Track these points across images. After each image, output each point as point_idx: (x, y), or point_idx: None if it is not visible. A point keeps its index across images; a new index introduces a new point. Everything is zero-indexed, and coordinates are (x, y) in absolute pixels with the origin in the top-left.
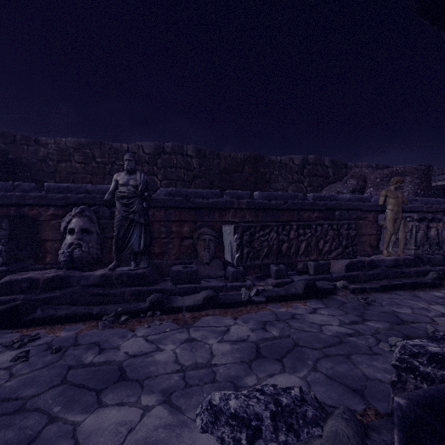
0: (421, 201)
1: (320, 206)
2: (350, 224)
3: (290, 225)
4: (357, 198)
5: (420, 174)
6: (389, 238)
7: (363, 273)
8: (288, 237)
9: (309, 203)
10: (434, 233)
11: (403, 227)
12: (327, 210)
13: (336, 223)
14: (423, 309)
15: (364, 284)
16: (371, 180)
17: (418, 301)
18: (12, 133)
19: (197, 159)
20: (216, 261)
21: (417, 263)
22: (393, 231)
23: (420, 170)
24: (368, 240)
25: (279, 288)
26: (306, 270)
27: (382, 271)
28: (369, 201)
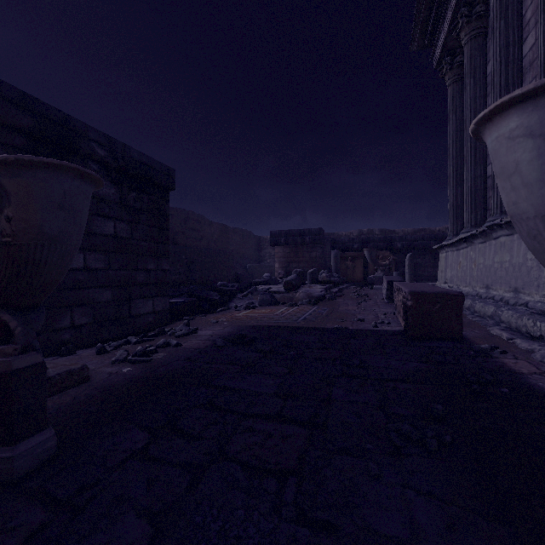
0: None
1: None
2: None
3: None
4: None
5: None
6: None
7: None
8: None
9: None
10: None
11: None
12: None
13: None
14: None
15: None
16: None
17: None
18: (384, 230)
19: None
20: None
21: None
22: None
23: None
24: None
25: None
26: None
27: None
28: None
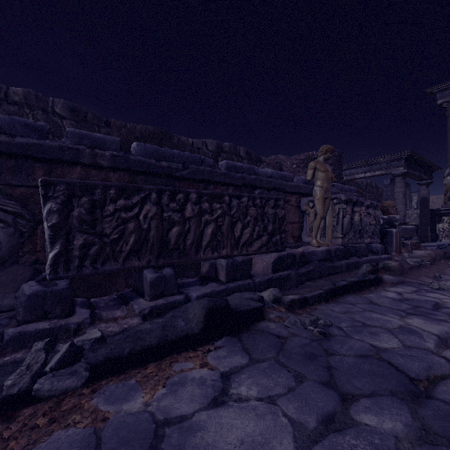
0: (337, 187)
1: (237, 179)
2: (278, 201)
3: (186, 193)
4: (279, 175)
5: (334, 160)
6: (318, 224)
7: (295, 272)
8: (182, 215)
9: (221, 173)
10: (358, 219)
11: (331, 209)
12: (245, 187)
13: (259, 196)
14: (406, 331)
15: (301, 289)
16: (288, 166)
17: (383, 312)
18: None
19: (72, 122)
20: (15, 269)
21: (347, 254)
22: (323, 214)
23: (334, 156)
24: (290, 230)
25: (151, 323)
26: (215, 275)
27: (315, 267)
28: (292, 180)
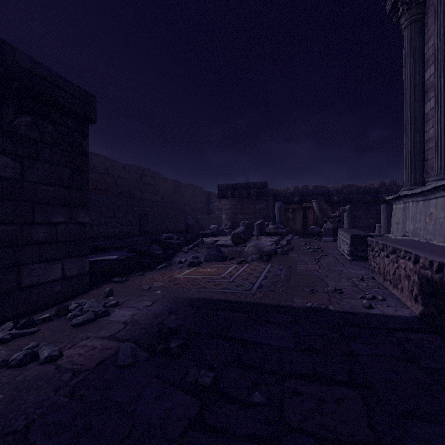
0: None
1: None
2: None
3: None
4: None
5: None
6: None
7: None
8: None
9: None
10: None
11: None
12: None
13: None
14: None
15: None
16: None
17: None
18: (317, 186)
19: None
20: None
21: None
22: None
23: None
24: None
25: None
26: None
27: None
28: None
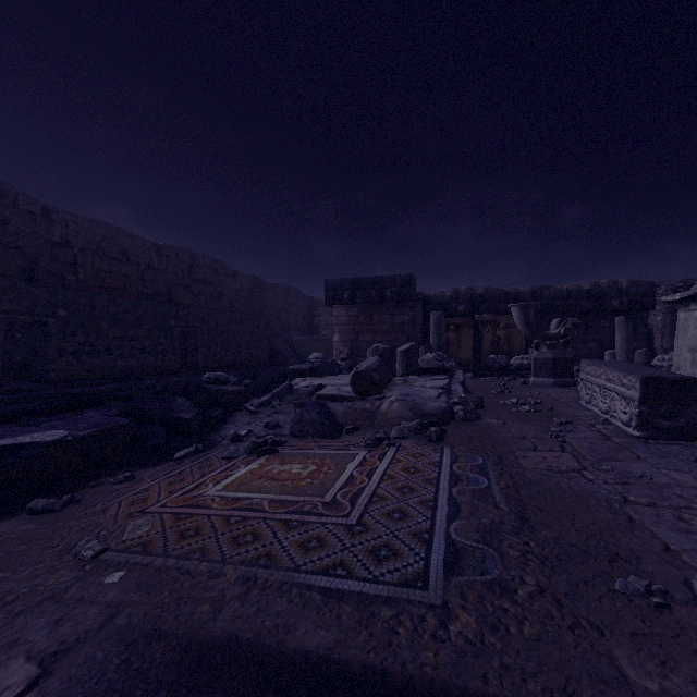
0: None
1: None
2: None
3: None
4: None
5: None
6: None
7: None
8: None
9: None
10: None
11: None
12: None
13: None
14: None
15: None
16: None
17: None
18: (490, 288)
19: None
20: None
21: None
22: None
23: None
24: None
25: None
26: None
27: None
28: None
